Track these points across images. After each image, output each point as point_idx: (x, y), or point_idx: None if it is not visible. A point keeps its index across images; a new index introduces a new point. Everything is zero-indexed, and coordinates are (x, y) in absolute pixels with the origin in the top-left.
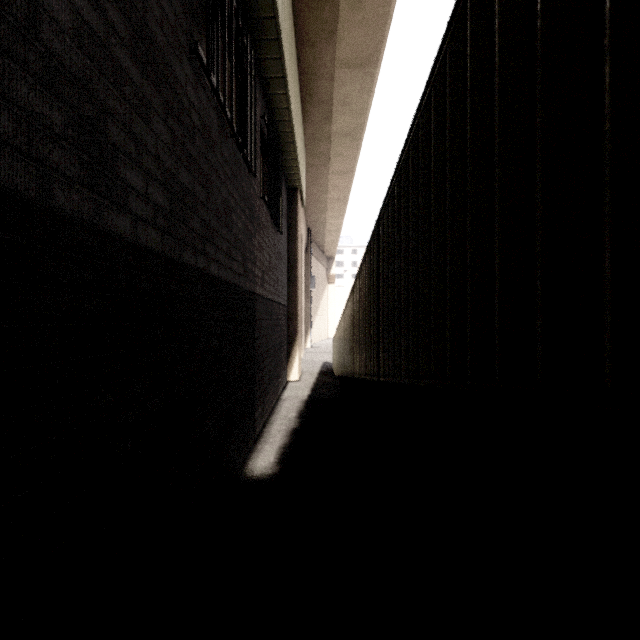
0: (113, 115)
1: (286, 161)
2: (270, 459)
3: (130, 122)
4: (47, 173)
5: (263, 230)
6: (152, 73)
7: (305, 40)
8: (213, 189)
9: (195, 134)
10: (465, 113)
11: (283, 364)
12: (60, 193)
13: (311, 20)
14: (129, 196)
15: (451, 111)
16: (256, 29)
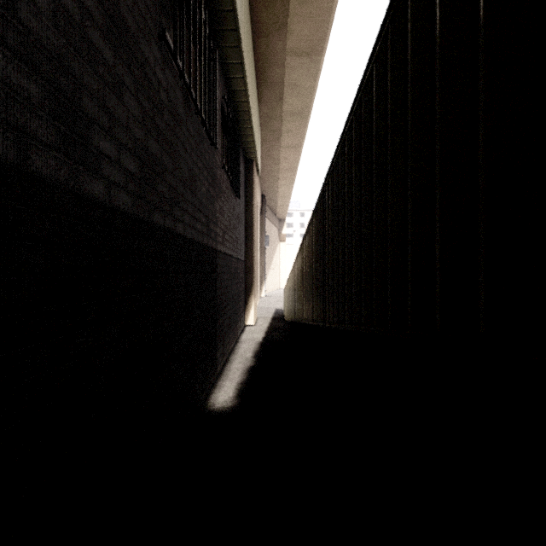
0: (88, 90)
1: (244, 136)
2: (230, 394)
3: (104, 97)
4: (25, 140)
5: (224, 195)
6: (124, 54)
7: (260, 32)
8: (179, 159)
9: (163, 110)
10: (406, 83)
11: (241, 311)
12: (37, 158)
13: (265, 14)
14: (103, 163)
15: (392, 83)
16: (217, 21)
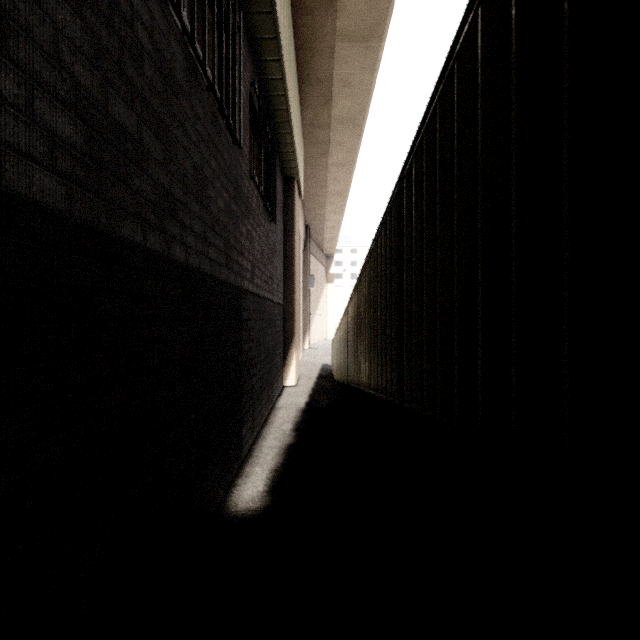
0: None
1: (281, 145)
2: (259, 486)
3: None
4: None
5: (253, 217)
6: None
7: (302, 7)
8: (177, 147)
9: (143, 59)
10: None
11: (278, 368)
12: None
13: None
14: None
15: None
16: None
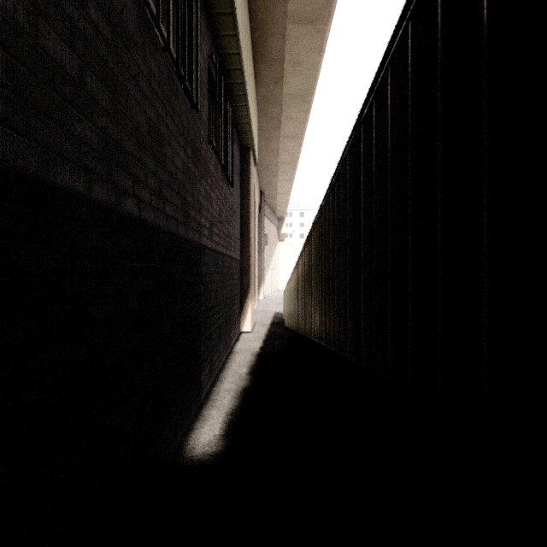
0: None
1: (238, 117)
2: (215, 430)
3: None
4: None
5: (211, 179)
6: None
7: None
8: (129, 99)
9: (87, 0)
10: None
11: (236, 316)
12: None
13: None
14: None
15: None
16: None
